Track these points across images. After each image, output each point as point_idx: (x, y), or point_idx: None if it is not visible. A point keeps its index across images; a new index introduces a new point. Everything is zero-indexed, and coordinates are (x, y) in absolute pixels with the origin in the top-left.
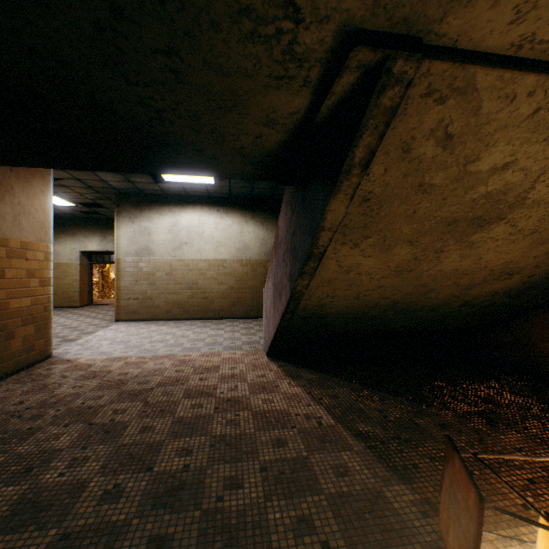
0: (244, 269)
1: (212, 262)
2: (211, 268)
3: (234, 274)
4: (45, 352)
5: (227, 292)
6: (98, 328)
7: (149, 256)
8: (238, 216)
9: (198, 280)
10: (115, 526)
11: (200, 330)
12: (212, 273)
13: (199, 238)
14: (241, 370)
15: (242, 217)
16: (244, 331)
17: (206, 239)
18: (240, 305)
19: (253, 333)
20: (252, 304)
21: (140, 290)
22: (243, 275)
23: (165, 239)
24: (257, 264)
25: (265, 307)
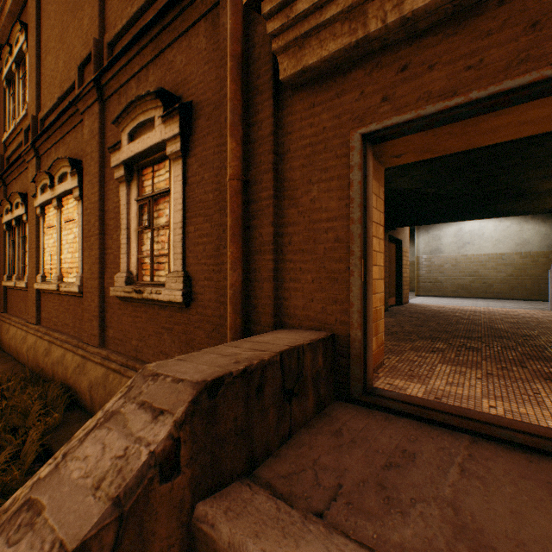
0: (523, 260)
1: (490, 256)
2: (490, 261)
3: (512, 264)
4: (408, 299)
5: (505, 278)
6: (410, 297)
7: (439, 253)
8: (516, 218)
9: (478, 269)
10: (498, 323)
11: (485, 302)
12: (490, 264)
13: (479, 239)
14: (532, 313)
15: (520, 218)
16: (527, 304)
17: (485, 239)
18: (519, 289)
19: (536, 305)
20: (532, 289)
21: (432, 276)
22: (521, 265)
23: (450, 242)
24: (537, 256)
25: (550, 281)
